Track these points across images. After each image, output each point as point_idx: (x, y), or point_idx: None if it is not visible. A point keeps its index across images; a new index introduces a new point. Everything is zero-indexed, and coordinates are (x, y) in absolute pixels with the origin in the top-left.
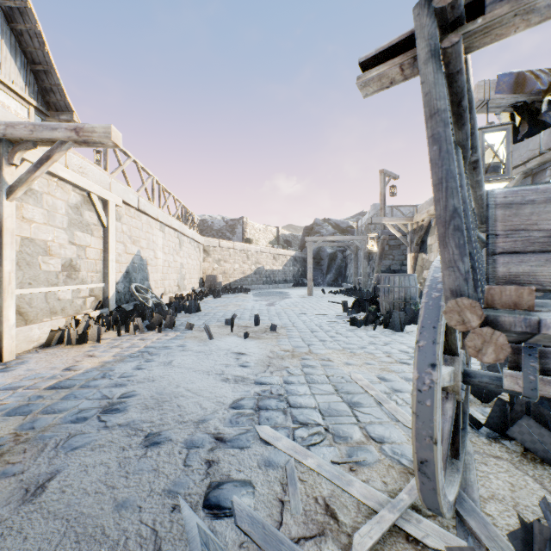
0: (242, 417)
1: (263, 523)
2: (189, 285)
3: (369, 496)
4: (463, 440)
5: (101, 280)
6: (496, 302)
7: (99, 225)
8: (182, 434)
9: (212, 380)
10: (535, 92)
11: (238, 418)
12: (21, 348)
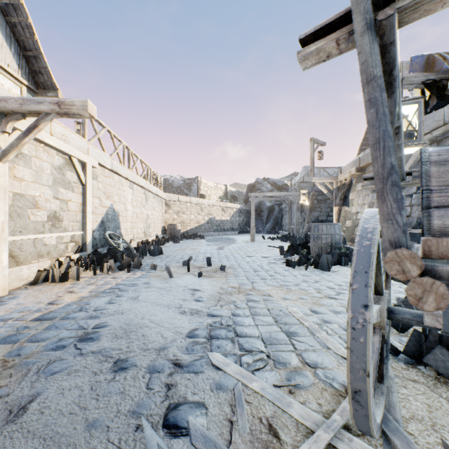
0: (196, 345)
1: (214, 441)
2: (154, 232)
3: (306, 416)
4: (386, 366)
5: (80, 228)
6: (433, 253)
7: (79, 183)
8: (146, 360)
9: (171, 312)
10: (442, 71)
11: (193, 346)
12: (12, 285)
